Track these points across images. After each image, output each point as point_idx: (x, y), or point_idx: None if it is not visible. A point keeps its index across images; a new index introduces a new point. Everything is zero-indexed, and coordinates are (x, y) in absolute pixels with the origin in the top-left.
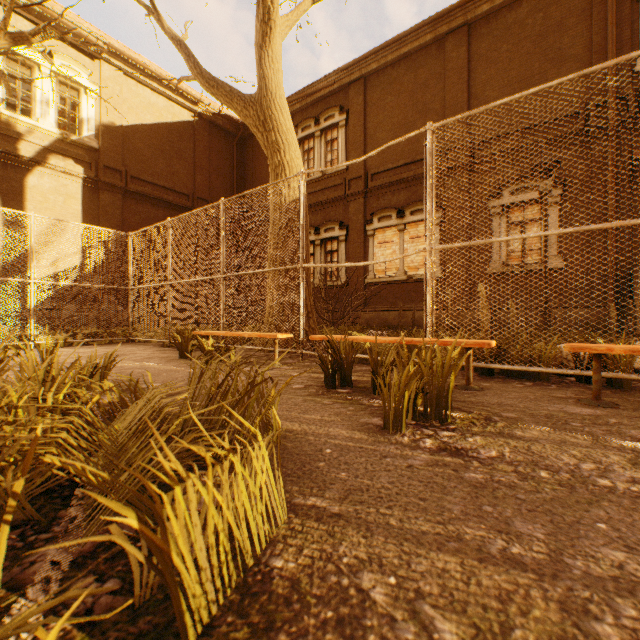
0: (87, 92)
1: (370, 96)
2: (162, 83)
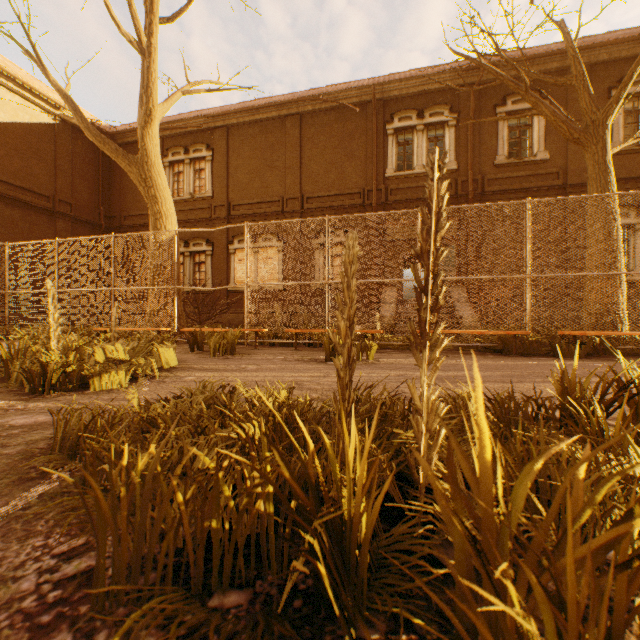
0: None
1: (232, 143)
2: (20, 84)
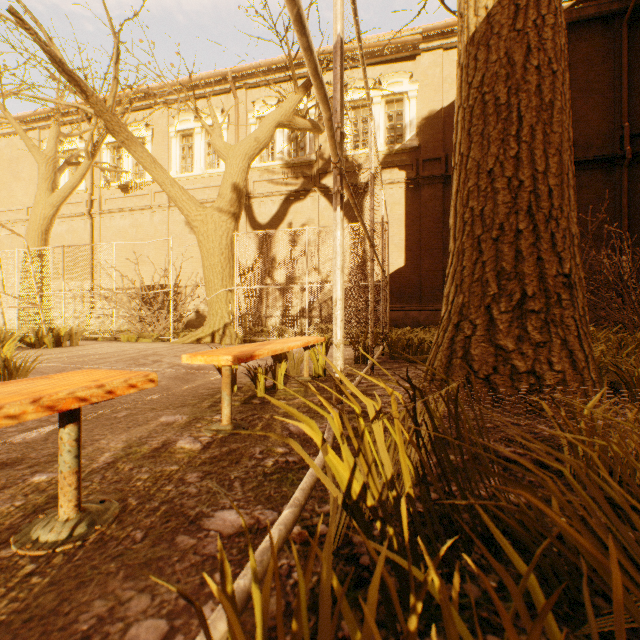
0: (408, 96)
1: None
2: None
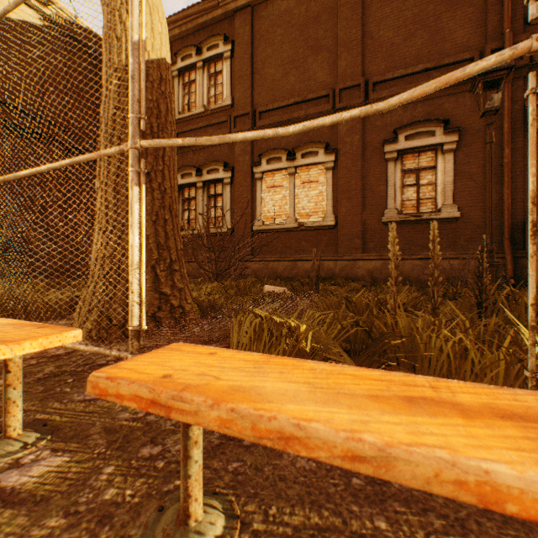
0: None
1: (258, 27)
2: None
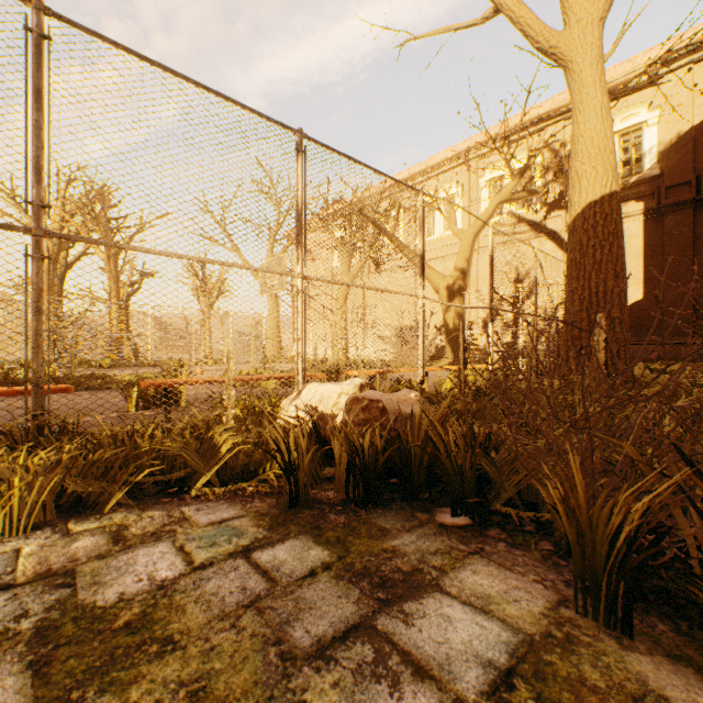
0: (646, 125)
1: None
2: None
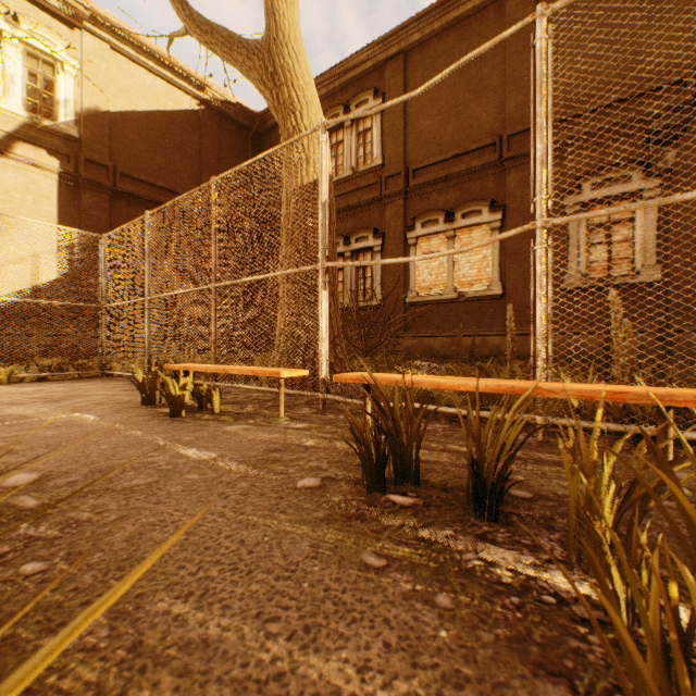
0: (64, 68)
1: (411, 75)
2: (159, 62)
